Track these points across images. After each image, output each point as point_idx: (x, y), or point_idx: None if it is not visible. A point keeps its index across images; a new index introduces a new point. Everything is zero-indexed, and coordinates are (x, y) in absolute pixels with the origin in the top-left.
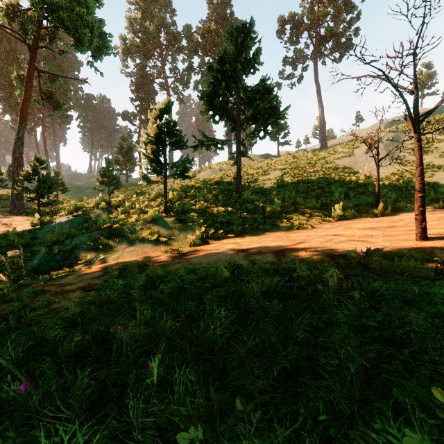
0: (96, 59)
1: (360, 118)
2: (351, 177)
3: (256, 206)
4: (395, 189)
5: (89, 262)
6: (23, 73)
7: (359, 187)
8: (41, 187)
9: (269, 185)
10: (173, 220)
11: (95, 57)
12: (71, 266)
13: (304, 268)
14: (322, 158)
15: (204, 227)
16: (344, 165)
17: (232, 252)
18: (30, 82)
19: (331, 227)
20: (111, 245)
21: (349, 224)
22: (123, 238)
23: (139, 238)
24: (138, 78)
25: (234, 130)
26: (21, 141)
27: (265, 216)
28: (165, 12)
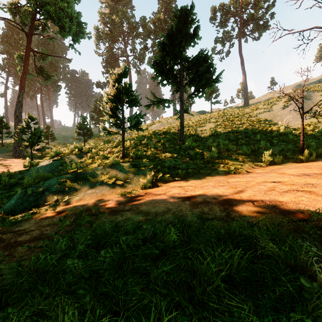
0: (75, 42)
1: (274, 82)
2: (272, 128)
3: (196, 152)
4: (311, 137)
5: (55, 203)
6: (22, 54)
7: (279, 136)
8: (33, 138)
9: (205, 134)
10: (128, 165)
11: (74, 40)
12: (41, 206)
13: (268, 238)
14: (246, 113)
15: (154, 171)
16: (265, 118)
17: (179, 199)
18: (27, 60)
19: (265, 173)
20: (75, 187)
21: (280, 169)
22: (86, 181)
23: (99, 182)
24: (107, 57)
25: (178, 91)
26: (21, 104)
27: (204, 161)
28: (127, 8)
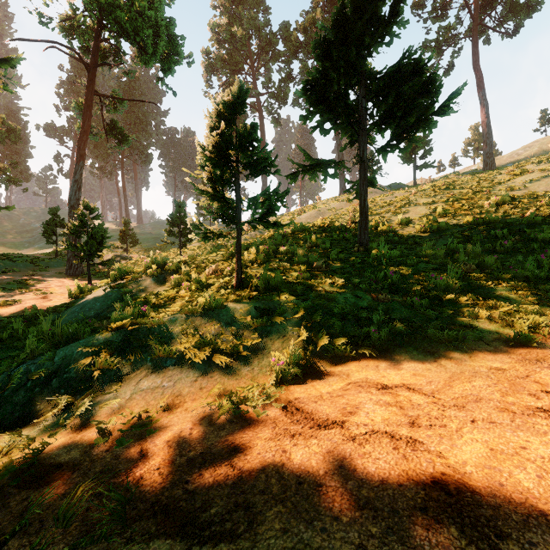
0: (167, 73)
1: (548, 119)
2: None
3: (402, 272)
4: None
5: (60, 417)
6: (82, 101)
7: None
8: (89, 243)
9: (411, 230)
10: (246, 310)
11: (165, 71)
12: (34, 418)
13: None
14: (498, 182)
15: (306, 324)
16: (548, 191)
17: (405, 488)
18: (89, 110)
19: None
20: (120, 368)
21: None
22: (145, 353)
23: (173, 356)
24: None
25: (354, 144)
26: (78, 185)
27: (429, 298)
28: (257, 11)
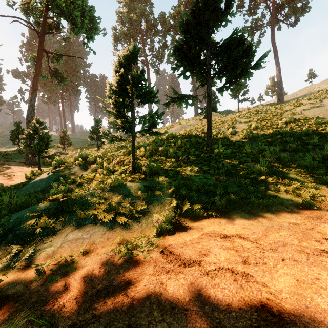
0: (90, 40)
1: (313, 74)
2: None
3: (233, 163)
4: None
5: (12, 260)
6: (35, 55)
7: None
8: (39, 144)
9: (237, 137)
10: (138, 187)
11: (89, 38)
12: None
13: None
14: (286, 110)
15: (175, 195)
16: (315, 115)
17: (244, 311)
18: (40, 61)
19: None
20: (54, 226)
21: None
22: (71, 216)
23: (90, 217)
24: None
25: (204, 85)
26: (33, 108)
27: (250, 178)
28: (145, 5)
